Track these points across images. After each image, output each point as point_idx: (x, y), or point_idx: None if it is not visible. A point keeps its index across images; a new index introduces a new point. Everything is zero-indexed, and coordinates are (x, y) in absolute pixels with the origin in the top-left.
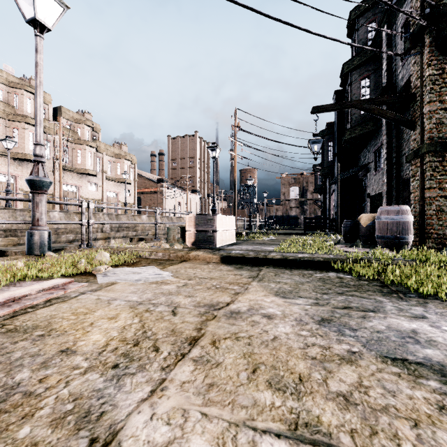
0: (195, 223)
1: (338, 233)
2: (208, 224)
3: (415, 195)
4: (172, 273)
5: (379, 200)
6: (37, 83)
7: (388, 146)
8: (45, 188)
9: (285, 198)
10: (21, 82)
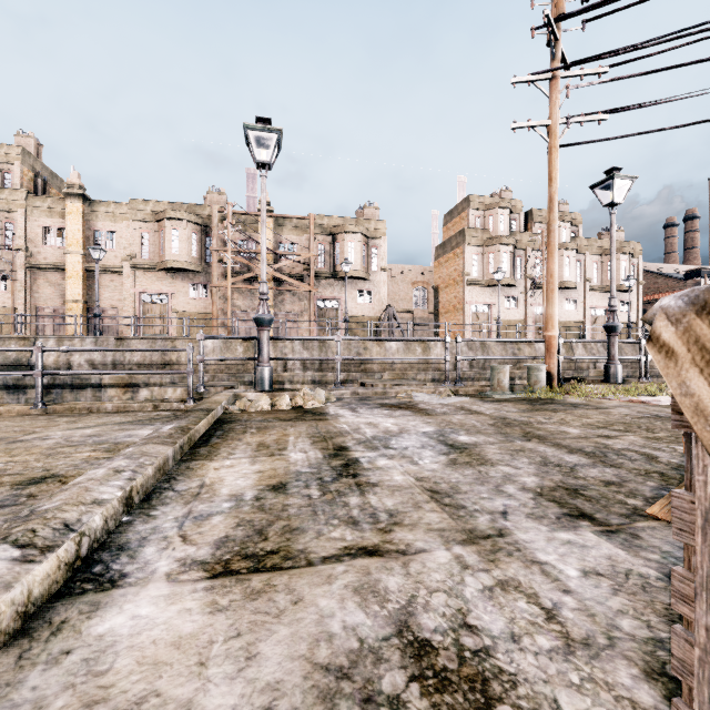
0: None
1: None
2: None
3: None
4: None
5: None
6: (611, 250)
7: None
8: (618, 331)
9: None
10: (494, 200)
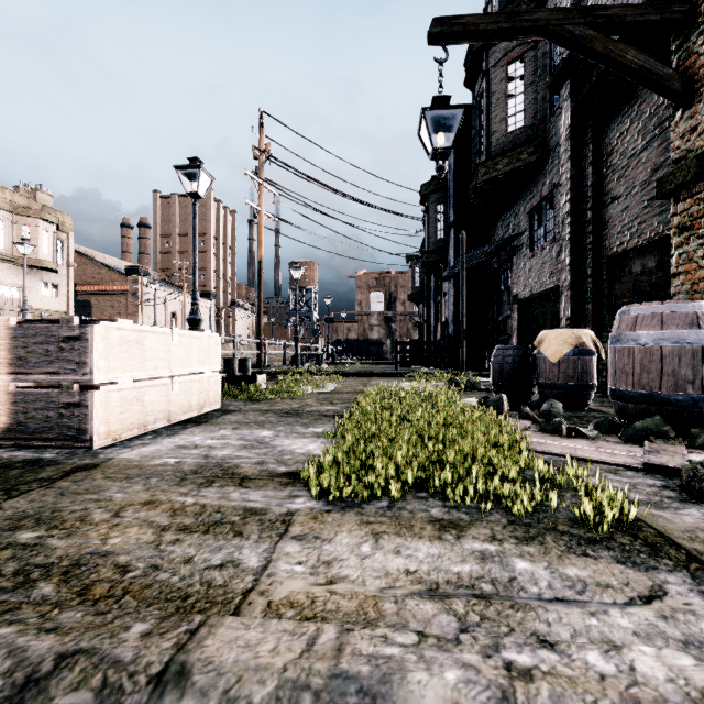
0: (13, 355)
1: (463, 373)
2: (62, 358)
3: (697, 277)
4: None
5: (540, 306)
6: None
7: (574, 186)
8: None
9: (362, 311)
10: None
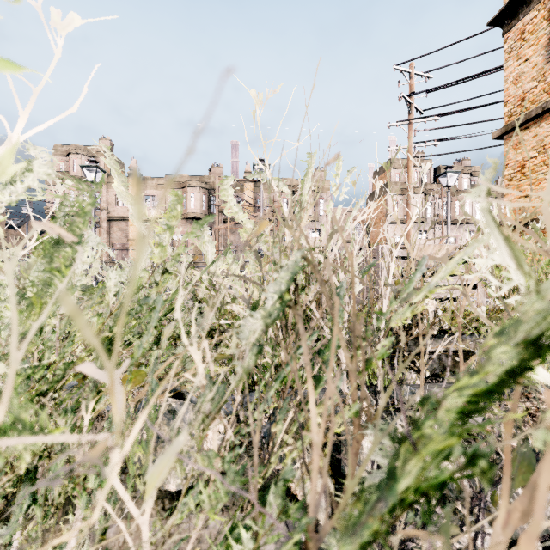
0: None
1: None
2: None
3: None
4: None
5: None
6: (447, 212)
7: None
8: None
9: None
10: None
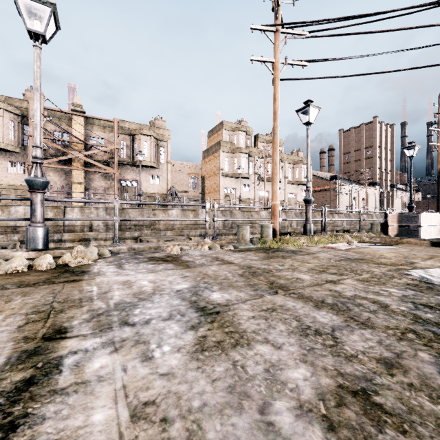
0: (398, 220)
1: None
2: (411, 221)
3: None
4: (397, 247)
5: None
6: (308, 152)
7: None
8: (311, 203)
9: None
10: (237, 125)
